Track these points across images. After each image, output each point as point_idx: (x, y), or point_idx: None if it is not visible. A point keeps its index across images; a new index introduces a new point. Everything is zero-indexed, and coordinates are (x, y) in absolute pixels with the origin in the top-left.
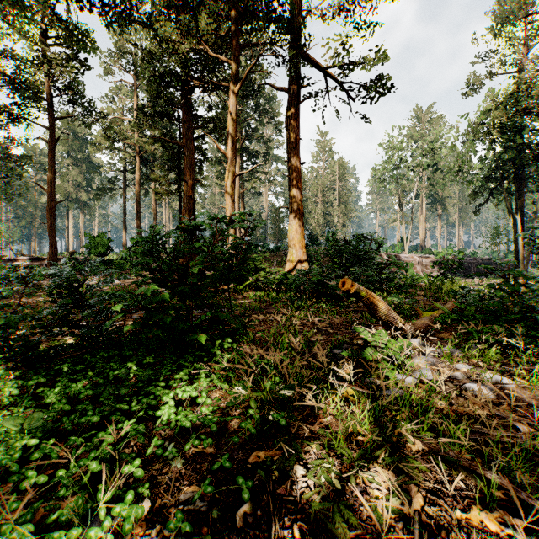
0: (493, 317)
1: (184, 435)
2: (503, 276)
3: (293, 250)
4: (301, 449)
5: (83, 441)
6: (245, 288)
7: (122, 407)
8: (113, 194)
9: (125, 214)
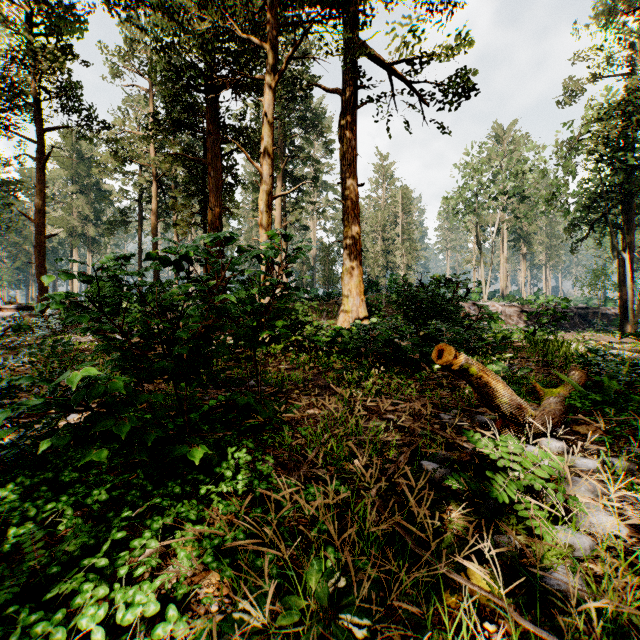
0: None
1: None
2: None
3: (348, 297)
4: None
5: None
6: (285, 348)
7: None
8: (126, 229)
9: (140, 252)
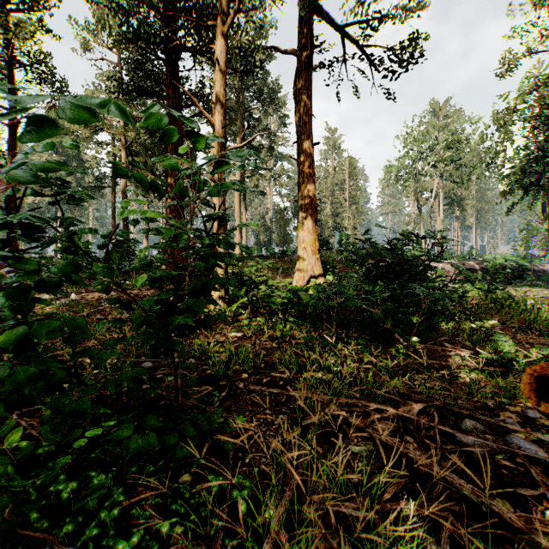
0: None
1: None
2: None
3: (304, 255)
4: None
5: None
6: (239, 308)
7: None
8: (101, 193)
9: (114, 215)
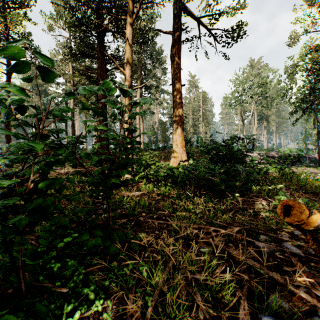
0: None
1: None
2: None
3: (176, 148)
4: None
5: None
6: (139, 178)
7: None
8: None
9: (66, 125)
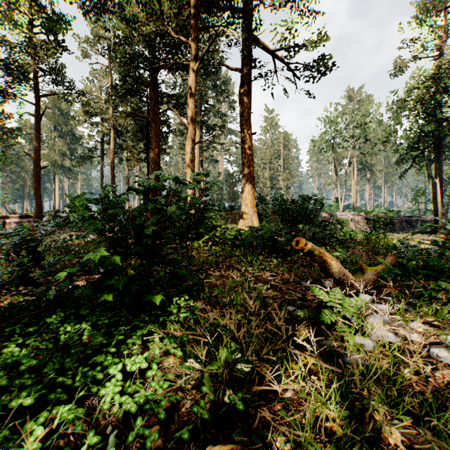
0: (436, 273)
1: (130, 418)
2: (446, 234)
3: (245, 209)
4: (262, 445)
5: (9, 433)
6: (203, 243)
7: (65, 381)
8: (92, 162)
9: (102, 178)
